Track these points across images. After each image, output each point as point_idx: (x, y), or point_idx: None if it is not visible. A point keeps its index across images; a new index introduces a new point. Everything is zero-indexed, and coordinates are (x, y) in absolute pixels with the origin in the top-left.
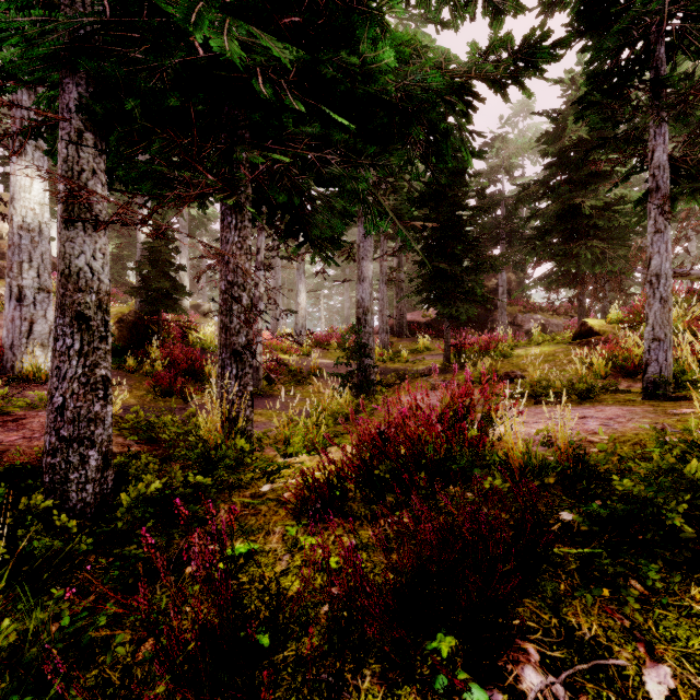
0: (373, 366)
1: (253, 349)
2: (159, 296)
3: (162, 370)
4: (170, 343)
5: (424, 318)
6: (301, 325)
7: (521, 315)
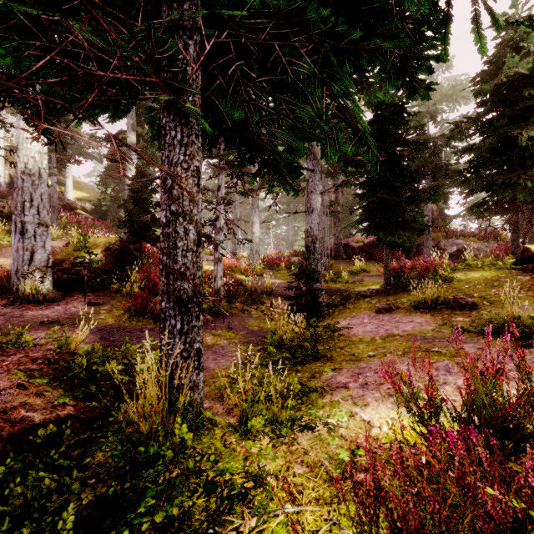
0: (321, 290)
1: (214, 273)
2: (140, 228)
3: (138, 291)
4: (147, 268)
5: (358, 244)
6: (255, 250)
7: (443, 240)
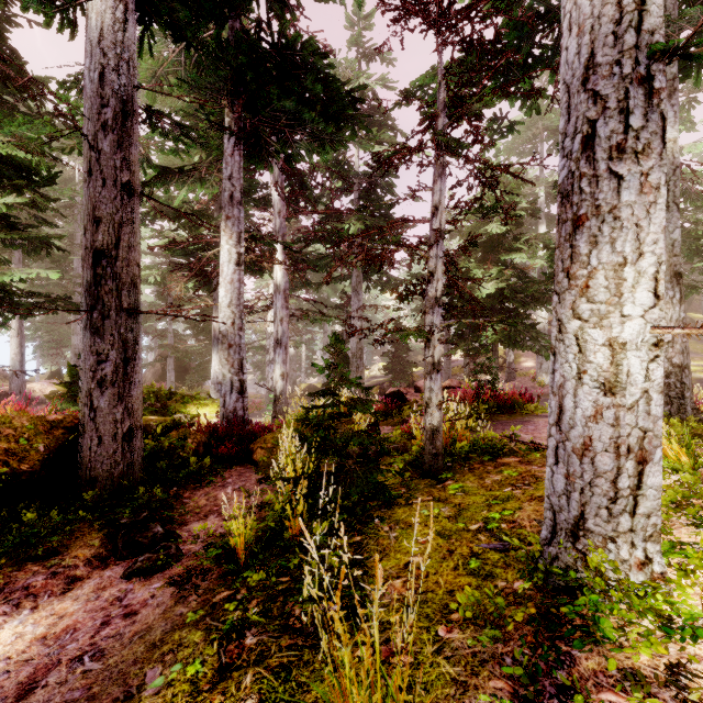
0: None
1: None
2: None
3: None
4: None
5: None
6: None
7: None
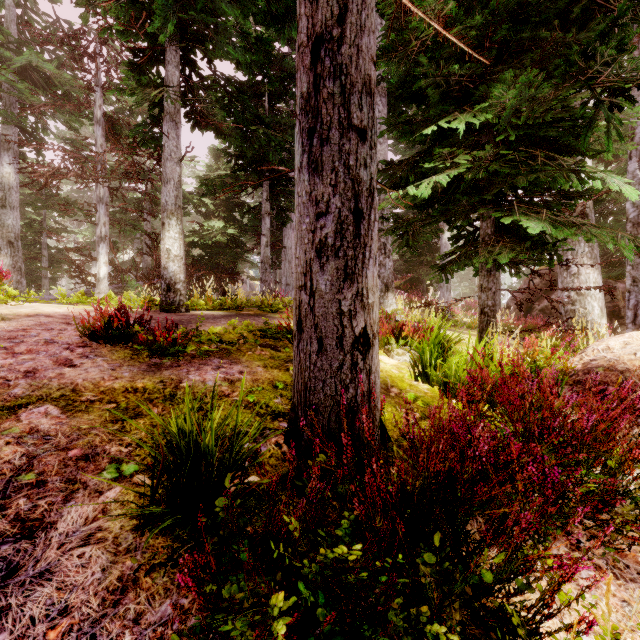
0: None
1: None
2: None
3: None
4: None
5: None
6: None
7: None
